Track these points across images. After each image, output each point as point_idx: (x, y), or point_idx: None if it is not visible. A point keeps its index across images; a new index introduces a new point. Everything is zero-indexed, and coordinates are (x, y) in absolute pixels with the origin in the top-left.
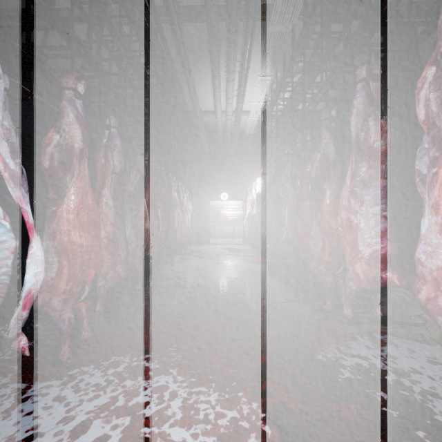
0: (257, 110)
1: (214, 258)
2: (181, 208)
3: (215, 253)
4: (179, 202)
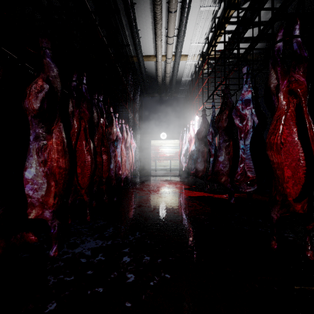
0: (195, 53)
1: (155, 191)
2: (124, 144)
3: (156, 185)
4: (123, 138)
